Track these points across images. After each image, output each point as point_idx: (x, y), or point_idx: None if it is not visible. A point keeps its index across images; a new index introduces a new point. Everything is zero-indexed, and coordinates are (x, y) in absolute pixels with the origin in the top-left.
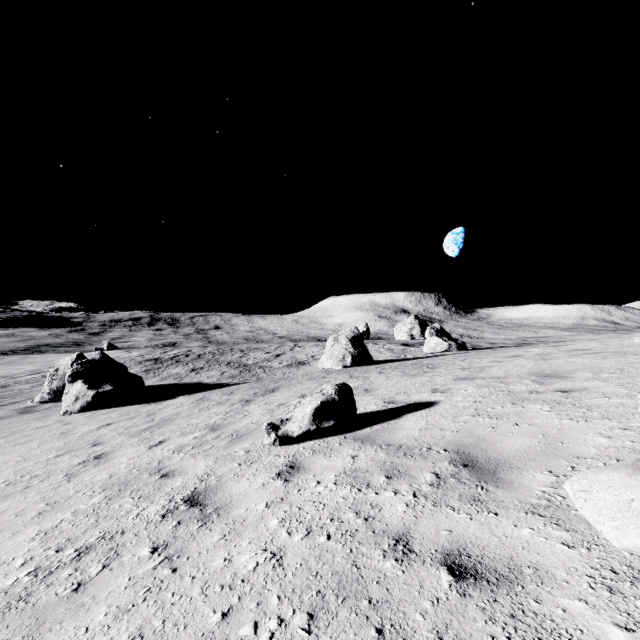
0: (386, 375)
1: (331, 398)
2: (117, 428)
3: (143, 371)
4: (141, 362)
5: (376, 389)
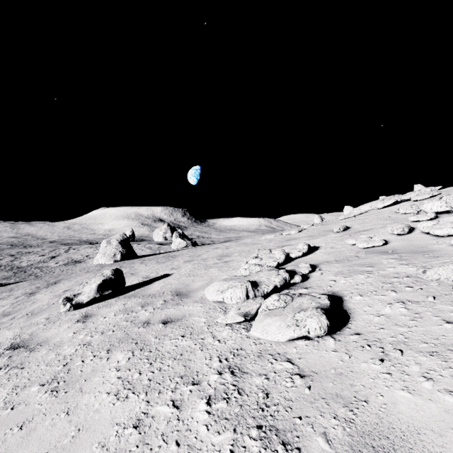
0: (146, 264)
1: (109, 277)
2: None
3: None
4: None
5: (138, 272)
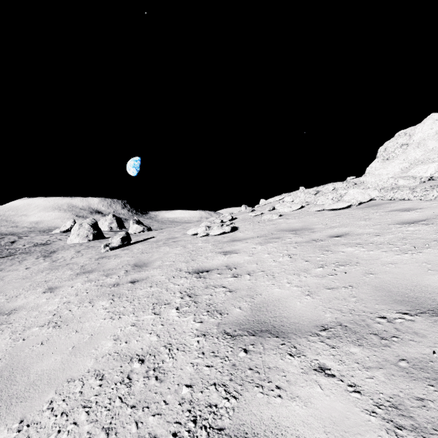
0: None
1: (125, 235)
2: None
3: None
4: None
5: None
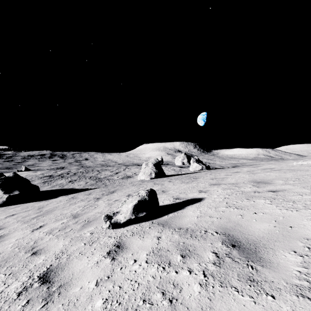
0: (173, 182)
1: (144, 198)
2: (17, 217)
3: (42, 182)
4: (41, 177)
5: (168, 190)
